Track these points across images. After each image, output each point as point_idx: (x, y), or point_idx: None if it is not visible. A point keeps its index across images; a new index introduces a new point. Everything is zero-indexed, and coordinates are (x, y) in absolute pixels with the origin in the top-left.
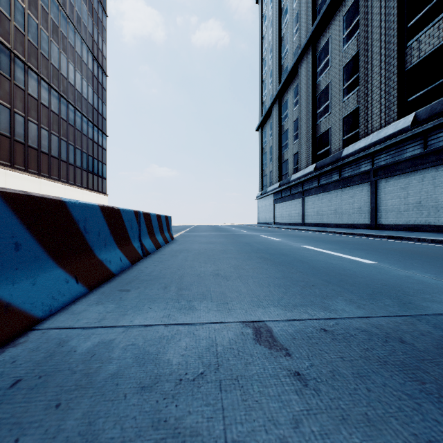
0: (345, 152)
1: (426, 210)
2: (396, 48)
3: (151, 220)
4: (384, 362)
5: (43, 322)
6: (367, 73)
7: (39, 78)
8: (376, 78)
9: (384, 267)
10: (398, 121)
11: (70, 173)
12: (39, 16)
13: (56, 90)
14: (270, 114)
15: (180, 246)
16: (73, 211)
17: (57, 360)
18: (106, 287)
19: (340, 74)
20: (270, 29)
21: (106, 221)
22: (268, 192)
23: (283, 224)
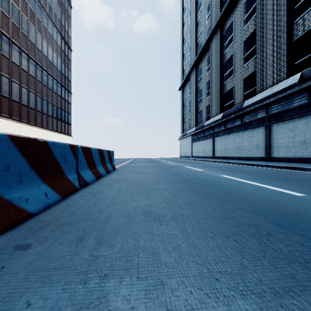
0: (246, 104)
1: (310, 146)
2: (286, 24)
3: (92, 154)
4: None
5: None
6: (262, 44)
7: (20, 50)
8: (269, 48)
9: None
10: (287, 79)
11: (44, 120)
12: (20, 5)
13: (33, 59)
14: (189, 78)
15: (118, 176)
16: None
17: None
18: (3, 239)
19: (242, 47)
20: (189, 17)
21: (22, 154)
22: (188, 134)
23: (198, 157)
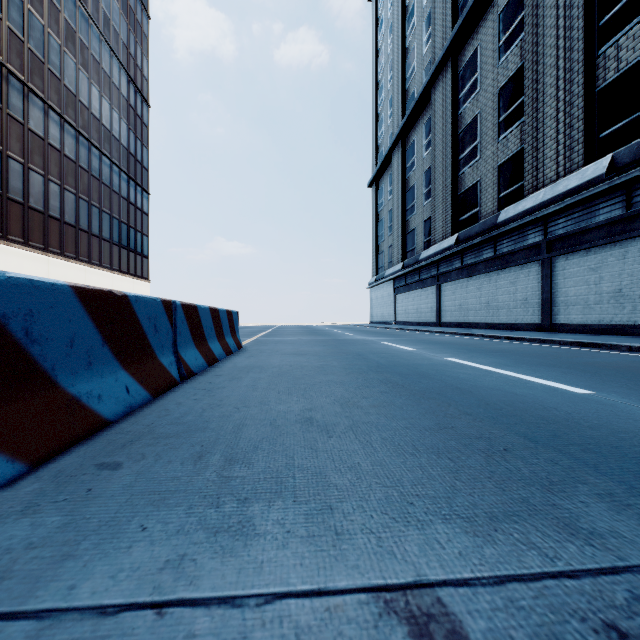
0: (503, 216)
1: (629, 302)
2: (583, 57)
3: (200, 317)
4: None
5: None
6: (536, 96)
7: (45, 107)
8: (550, 104)
9: (615, 402)
10: (585, 168)
11: (93, 248)
12: (45, 14)
13: (72, 125)
14: (390, 162)
15: (249, 360)
16: None
17: None
18: (74, 456)
19: (495, 100)
20: (390, 37)
21: (91, 318)
22: (387, 276)
23: (408, 324)
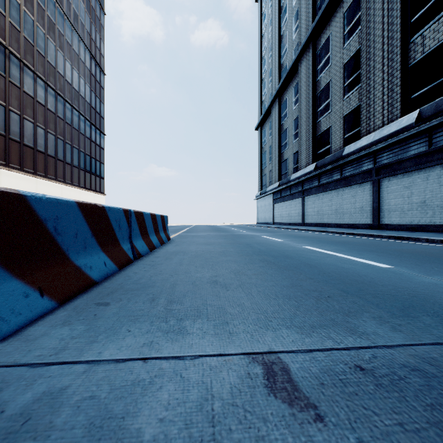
0: (347, 151)
1: (430, 209)
2: (400, 43)
3: (145, 219)
4: None
5: None
6: (369, 69)
7: (35, 76)
8: (378, 75)
9: (403, 272)
10: (401, 118)
11: (67, 172)
12: (35, 12)
13: (52, 88)
14: (270, 113)
15: (176, 248)
16: (38, 208)
17: None
18: (81, 299)
19: (341, 71)
20: (270, 27)
21: (86, 221)
22: (268, 191)
23: (283, 224)
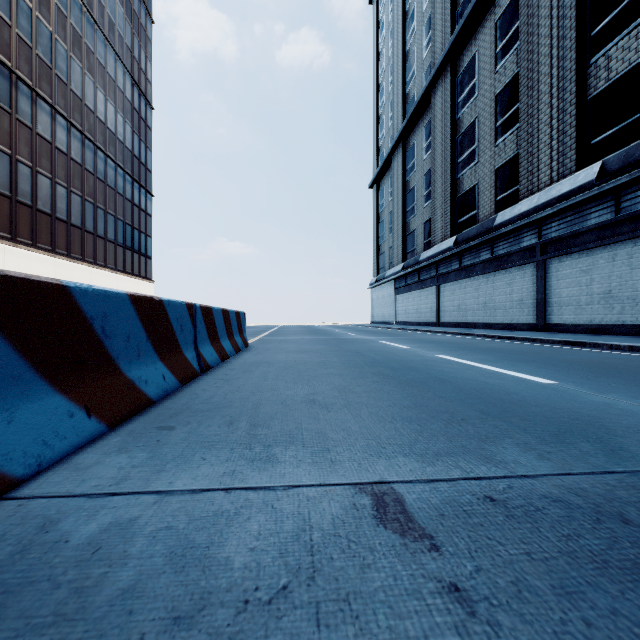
0: (500, 219)
1: (618, 303)
2: (575, 66)
3: (214, 317)
4: (603, 563)
5: (24, 484)
6: (531, 103)
7: (53, 111)
8: (544, 111)
9: (568, 389)
10: (577, 173)
11: (98, 249)
12: (53, 20)
13: (78, 128)
14: (390, 164)
15: (257, 357)
16: (83, 302)
17: (31, 560)
18: (137, 423)
19: (492, 105)
20: (390, 41)
21: (140, 319)
22: (387, 277)
23: (408, 324)
